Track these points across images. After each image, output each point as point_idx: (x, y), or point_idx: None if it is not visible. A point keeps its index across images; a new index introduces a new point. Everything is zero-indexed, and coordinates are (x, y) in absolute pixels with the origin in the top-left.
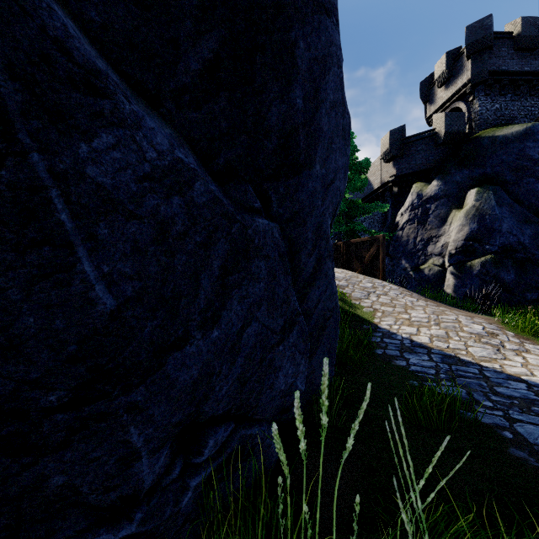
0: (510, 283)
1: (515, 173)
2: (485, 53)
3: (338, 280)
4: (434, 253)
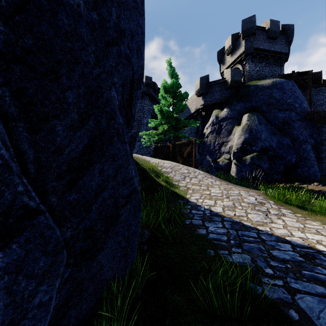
0: (266, 169)
1: (268, 106)
2: (252, 37)
3: (166, 168)
4: (225, 152)
